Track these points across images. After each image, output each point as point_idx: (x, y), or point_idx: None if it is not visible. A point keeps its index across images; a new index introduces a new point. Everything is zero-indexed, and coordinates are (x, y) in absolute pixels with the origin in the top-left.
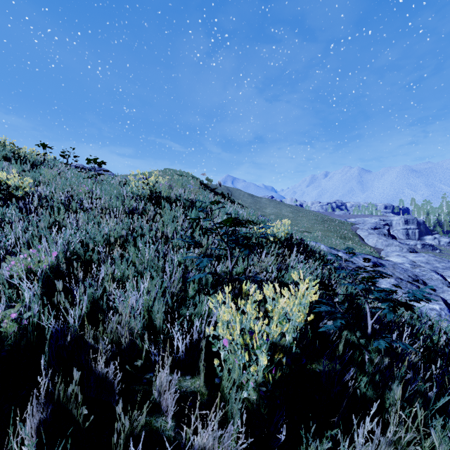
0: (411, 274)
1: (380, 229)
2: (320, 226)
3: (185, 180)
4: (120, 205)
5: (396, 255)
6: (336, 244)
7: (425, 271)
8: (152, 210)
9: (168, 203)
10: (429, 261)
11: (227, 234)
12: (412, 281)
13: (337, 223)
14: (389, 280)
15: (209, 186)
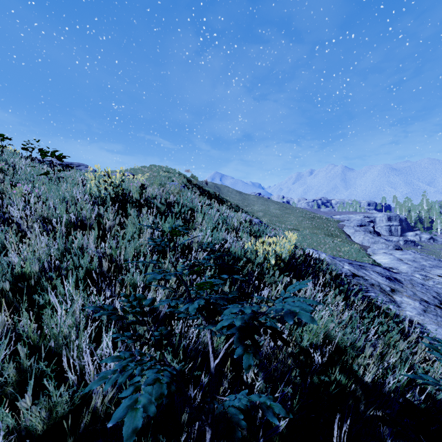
0: (436, 294)
1: (365, 226)
2: (308, 223)
3: (172, 177)
4: (64, 213)
5: (383, 253)
6: (325, 242)
7: (439, 283)
8: (112, 219)
9: (135, 209)
10: (416, 259)
11: (204, 308)
12: (440, 305)
13: (324, 221)
14: (413, 303)
15: (196, 183)
